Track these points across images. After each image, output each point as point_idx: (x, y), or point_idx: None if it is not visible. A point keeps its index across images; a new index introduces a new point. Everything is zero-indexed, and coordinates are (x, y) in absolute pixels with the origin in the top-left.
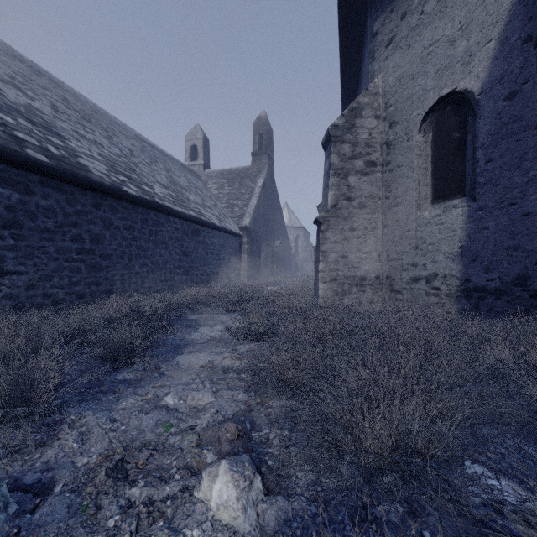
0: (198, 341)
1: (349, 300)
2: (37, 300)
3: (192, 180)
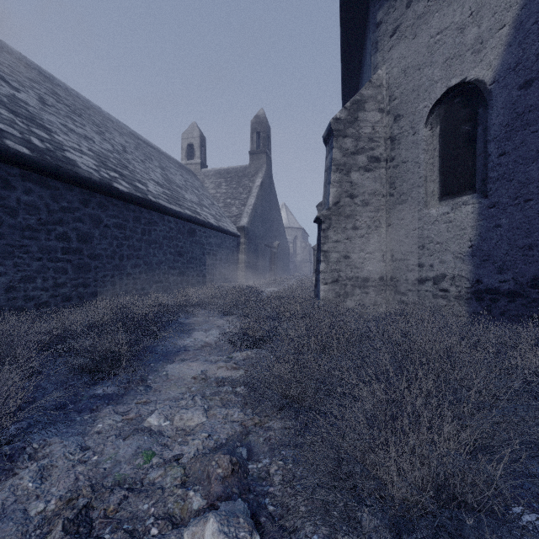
0: (191, 348)
1: (352, 303)
2: (18, 303)
3: (188, 179)
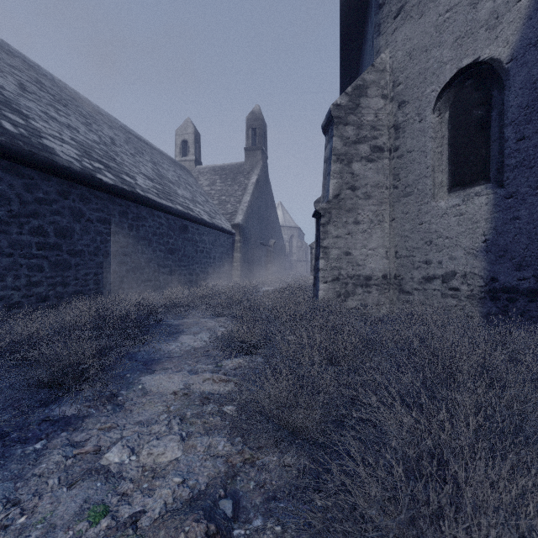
0: (176, 354)
1: (353, 302)
2: None
3: (182, 175)
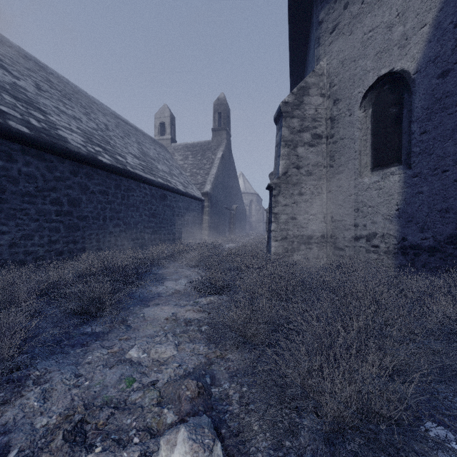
0: (163, 294)
1: (298, 257)
2: (19, 257)
3: (160, 152)
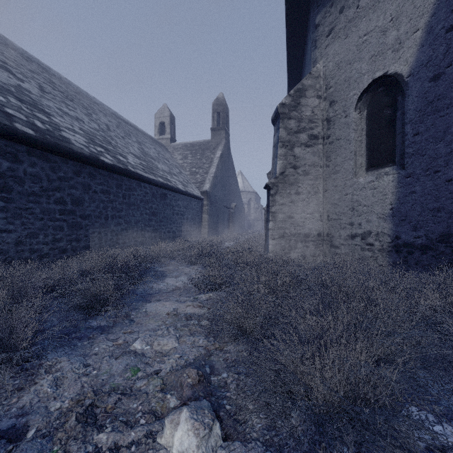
0: (164, 291)
1: (295, 254)
2: (24, 255)
3: (160, 152)
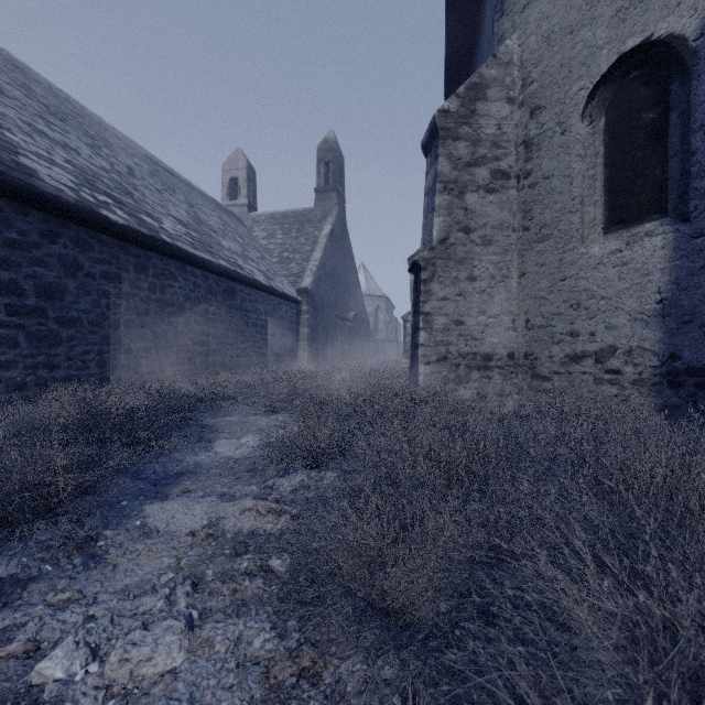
0: (207, 468)
1: (467, 392)
2: None
3: (229, 223)
